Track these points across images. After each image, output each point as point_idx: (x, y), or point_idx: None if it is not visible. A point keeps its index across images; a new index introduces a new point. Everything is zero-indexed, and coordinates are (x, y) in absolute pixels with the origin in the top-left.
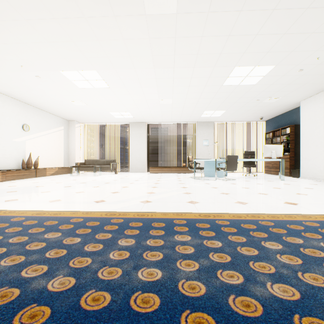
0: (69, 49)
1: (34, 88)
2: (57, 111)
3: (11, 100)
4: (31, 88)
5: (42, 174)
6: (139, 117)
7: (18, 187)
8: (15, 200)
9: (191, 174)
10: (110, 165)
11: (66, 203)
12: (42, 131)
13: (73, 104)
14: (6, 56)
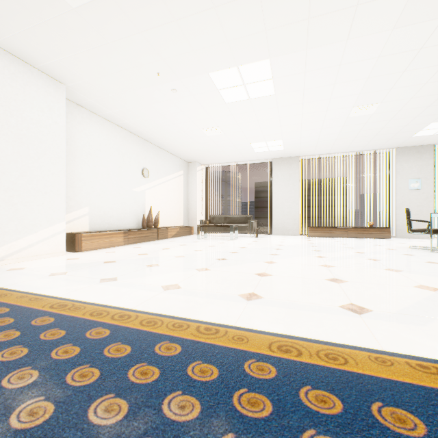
0: (244, 16)
1: (163, 113)
2: (179, 148)
3: (131, 137)
4: (158, 113)
5: (163, 236)
6: (294, 147)
7: (151, 256)
8: (176, 287)
9: (391, 240)
10: (247, 224)
11: (287, 309)
12: (161, 177)
13: (204, 135)
14: (143, 57)
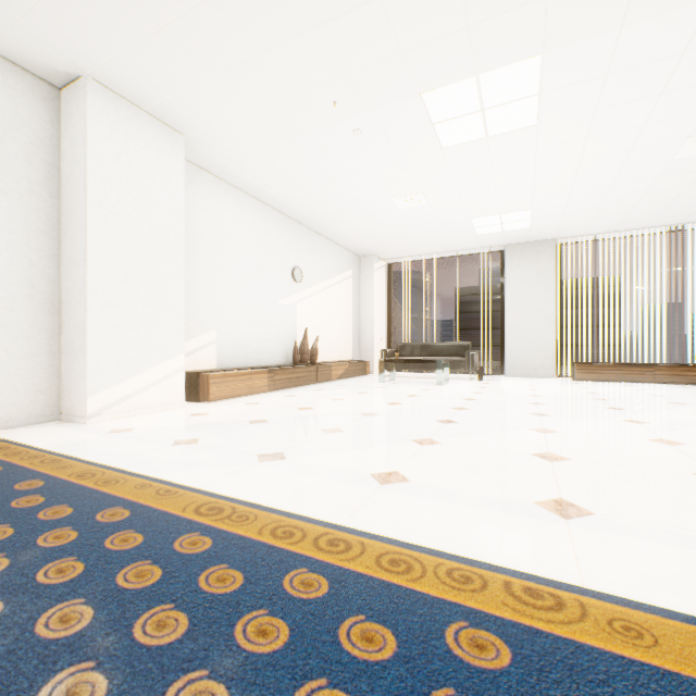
0: None
1: (331, 173)
2: (349, 233)
3: (276, 218)
4: (324, 175)
5: (325, 377)
6: (550, 223)
7: (321, 412)
8: (399, 477)
9: None
10: (463, 358)
11: (674, 547)
12: (320, 281)
13: (394, 208)
14: (313, 75)
